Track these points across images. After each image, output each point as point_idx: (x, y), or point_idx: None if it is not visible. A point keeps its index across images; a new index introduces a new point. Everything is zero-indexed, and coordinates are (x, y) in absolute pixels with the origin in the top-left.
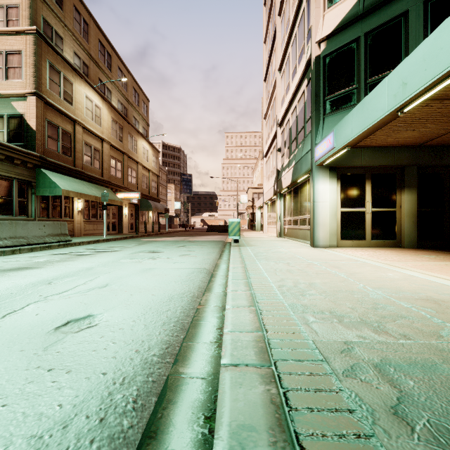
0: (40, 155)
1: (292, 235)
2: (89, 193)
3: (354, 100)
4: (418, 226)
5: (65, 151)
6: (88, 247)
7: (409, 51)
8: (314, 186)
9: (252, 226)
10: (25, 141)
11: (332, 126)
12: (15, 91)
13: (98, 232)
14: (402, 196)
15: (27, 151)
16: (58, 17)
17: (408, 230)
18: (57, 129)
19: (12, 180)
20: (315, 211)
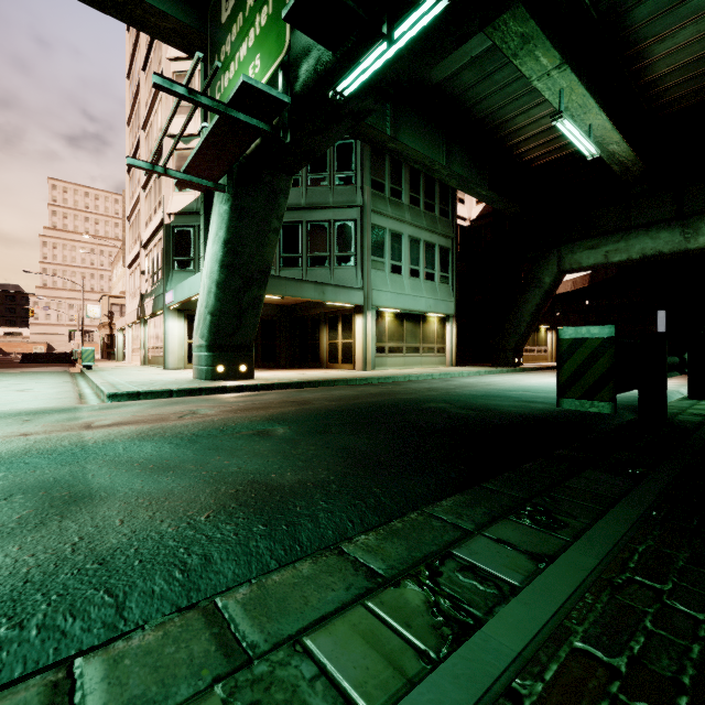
0: None
1: (155, 363)
2: None
3: (192, 267)
4: None
5: None
6: None
7: None
8: (166, 323)
9: (110, 355)
10: None
11: (178, 280)
12: None
13: None
14: None
15: None
16: None
17: None
18: None
19: None
20: (166, 342)
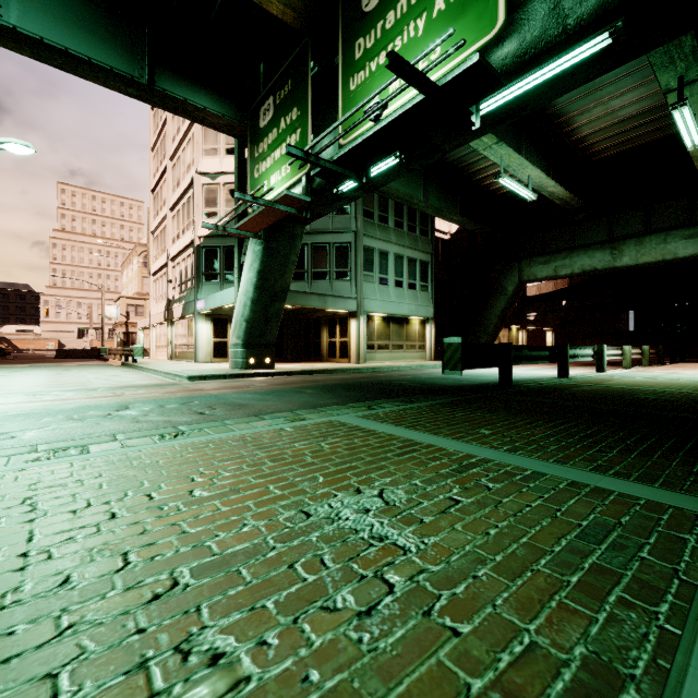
0: None
1: (183, 358)
2: None
3: (218, 279)
4: None
5: None
6: None
7: None
8: (196, 325)
9: None
10: None
11: (207, 291)
12: None
13: None
14: None
15: None
16: None
17: None
18: None
19: None
20: (197, 341)
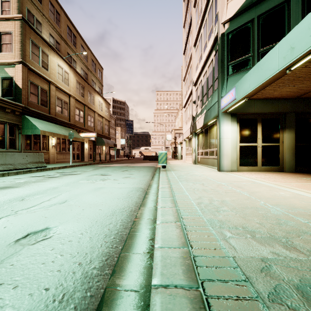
0: (25, 105)
1: (204, 163)
2: (60, 132)
3: (249, 64)
4: (296, 156)
5: (42, 103)
6: (58, 171)
7: (291, 28)
8: (220, 127)
9: (175, 156)
10: (14, 96)
11: (233, 83)
12: (7, 60)
13: (67, 160)
14: (284, 134)
15: (15, 103)
16: (38, 8)
17: (288, 159)
18: (37, 87)
19: (4, 123)
20: (221, 146)
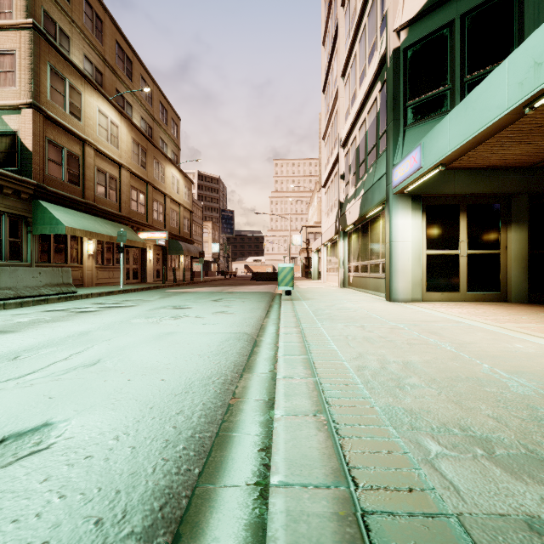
0: (38, 183)
1: (360, 286)
2: (102, 231)
3: (446, 105)
4: (530, 273)
5: (71, 179)
6: (97, 300)
7: (524, 35)
8: (391, 221)
9: (307, 274)
10: (19, 166)
11: (415, 140)
12: (6, 101)
13: (115, 281)
14: (508, 234)
15: (21, 178)
16: (63, 10)
17: (516, 279)
18: (61, 150)
19: (1, 214)
20: (392, 254)
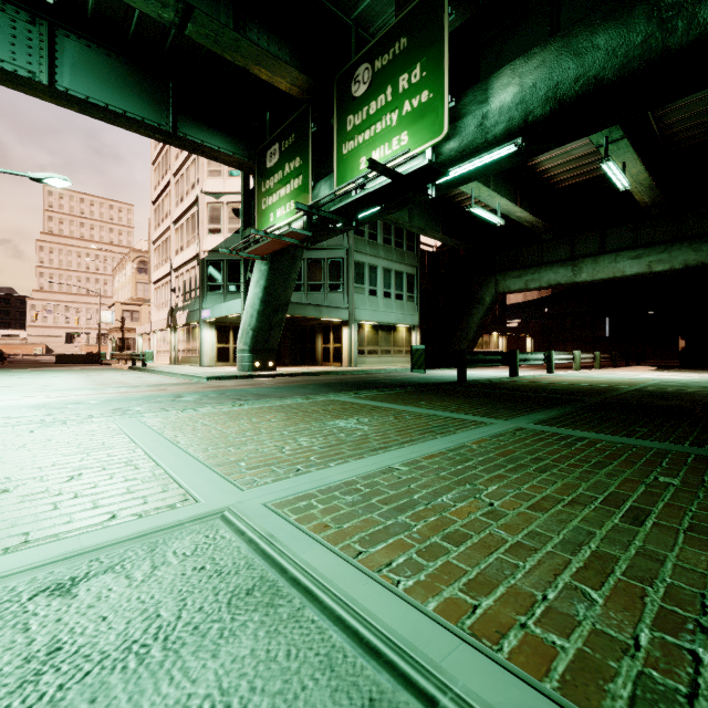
0: None
1: (187, 362)
2: None
3: (222, 290)
4: None
5: None
6: None
7: None
8: (202, 332)
9: None
10: None
11: (211, 300)
12: None
13: None
14: None
15: None
16: None
17: None
18: None
19: None
20: (202, 347)
